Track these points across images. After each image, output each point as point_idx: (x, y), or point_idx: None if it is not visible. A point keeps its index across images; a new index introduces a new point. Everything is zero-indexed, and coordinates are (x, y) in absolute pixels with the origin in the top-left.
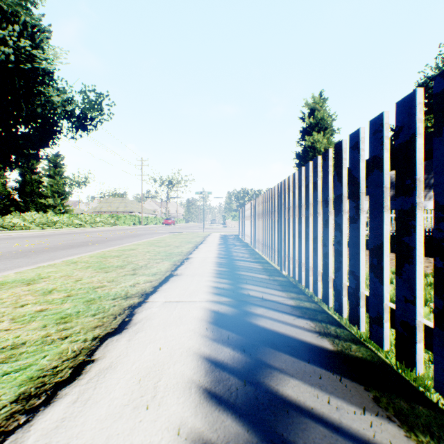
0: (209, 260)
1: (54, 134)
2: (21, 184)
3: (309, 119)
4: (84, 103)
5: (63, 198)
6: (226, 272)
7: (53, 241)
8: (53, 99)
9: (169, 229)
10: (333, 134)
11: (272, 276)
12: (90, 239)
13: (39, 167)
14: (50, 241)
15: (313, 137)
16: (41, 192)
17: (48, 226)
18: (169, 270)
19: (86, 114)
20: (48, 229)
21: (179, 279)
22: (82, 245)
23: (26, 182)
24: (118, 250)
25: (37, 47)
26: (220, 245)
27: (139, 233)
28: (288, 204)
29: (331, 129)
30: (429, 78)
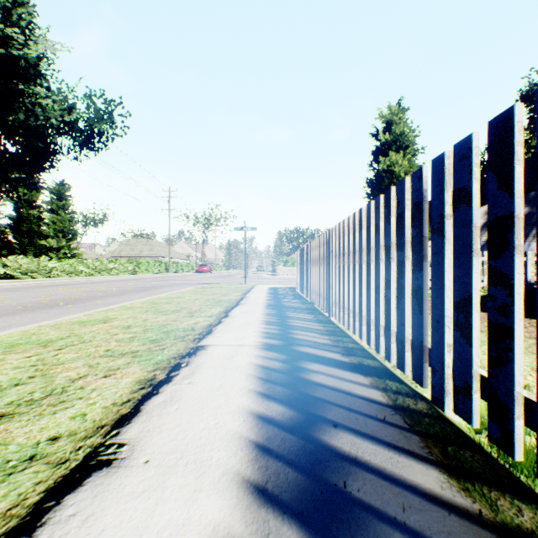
0: (241, 359)
1: (51, 154)
2: (16, 221)
3: (383, 136)
4: (89, 112)
5: (69, 238)
6: (287, 434)
7: (14, 298)
8: (40, 102)
9: (201, 278)
10: (416, 154)
11: (472, 484)
12: (74, 295)
13: (38, 199)
14: (10, 298)
15: (390, 158)
16: (42, 231)
17: (41, 274)
18: (105, 424)
19: (92, 127)
20: (40, 278)
21: (83, 526)
22: (44, 307)
23: (21, 219)
24: (75, 323)
25: (14, 26)
26: (268, 308)
27: (157, 284)
28: (500, 208)
29: (413, 148)
30: (536, 84)
